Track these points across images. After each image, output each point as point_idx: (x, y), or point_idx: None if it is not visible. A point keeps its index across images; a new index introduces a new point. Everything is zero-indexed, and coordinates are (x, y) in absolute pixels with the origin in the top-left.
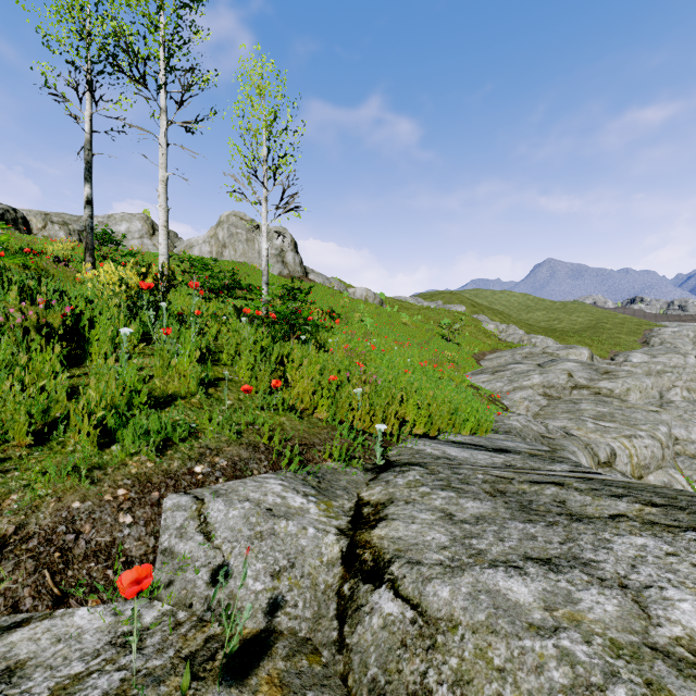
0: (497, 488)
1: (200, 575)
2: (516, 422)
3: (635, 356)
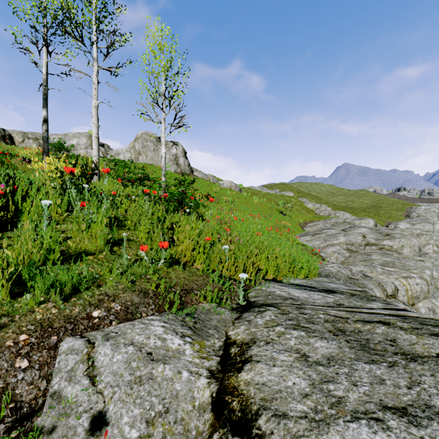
0: (337, 327)
1: (81, 422)
2: (332, 268)
3: (401, 224)
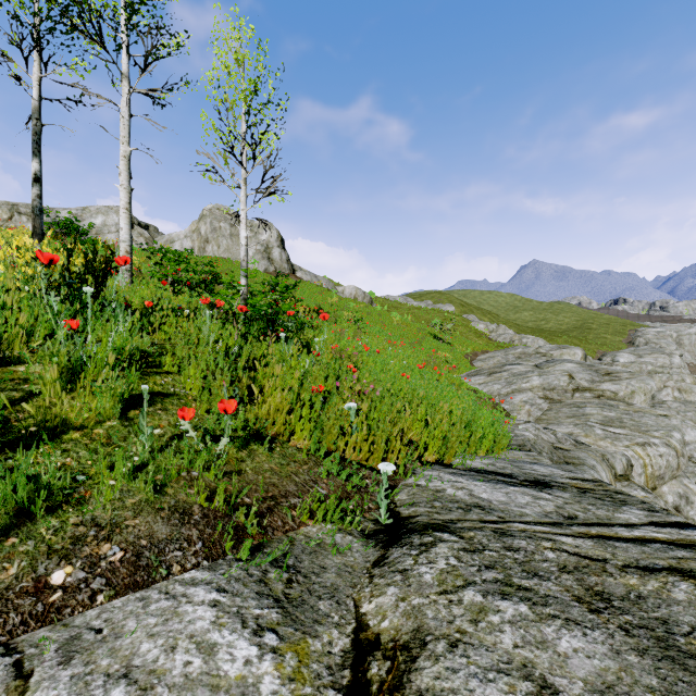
0: (590, 586)
1: None
2: (528, 432)
3: (622, 356)
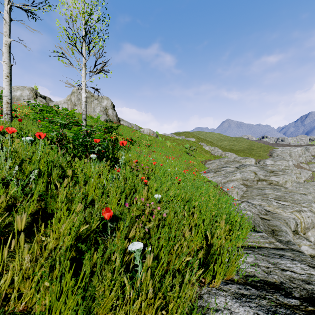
0: None
1: None
2: (249, 212)
3: (268, 161)
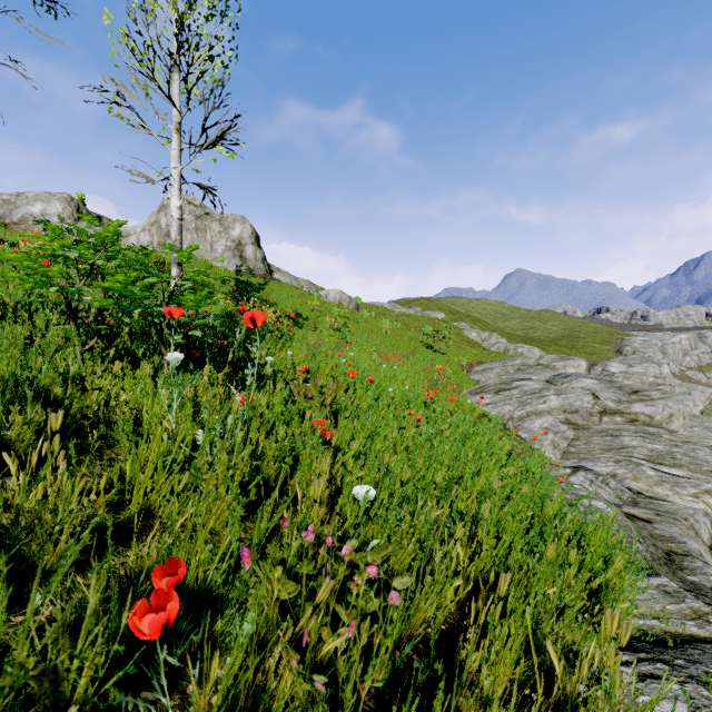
0: None
1: None
2: (601, 502)
3: (613, 365)
